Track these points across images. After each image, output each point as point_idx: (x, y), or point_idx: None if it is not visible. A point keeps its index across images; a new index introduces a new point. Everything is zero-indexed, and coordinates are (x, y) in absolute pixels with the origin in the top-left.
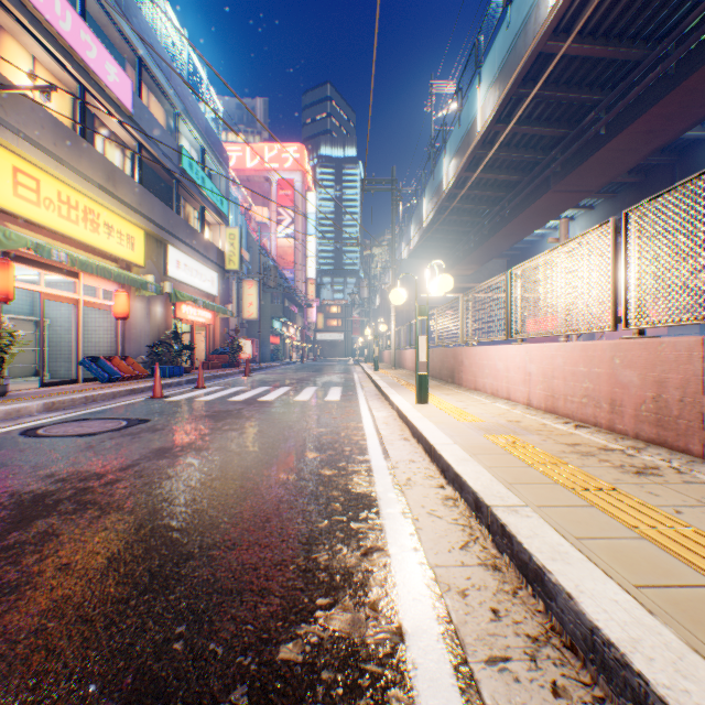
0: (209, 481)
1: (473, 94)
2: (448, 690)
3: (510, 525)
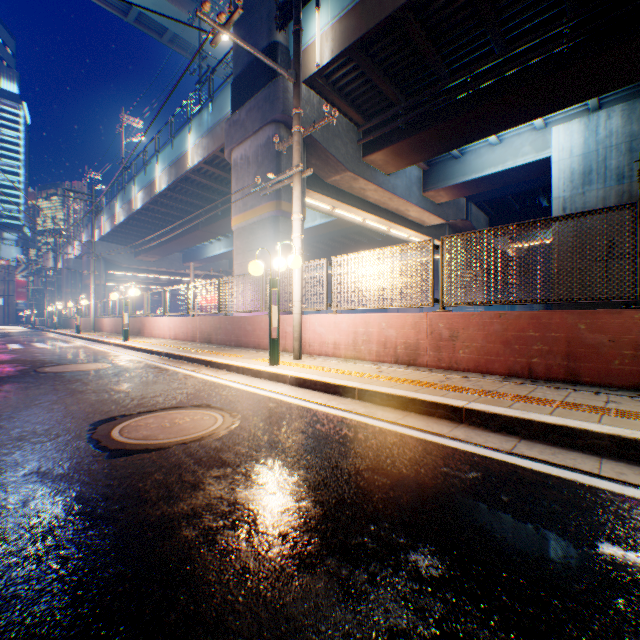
0: (63, 357)
1: (155, 164)
2: (140, 358)
3: (151, 348)
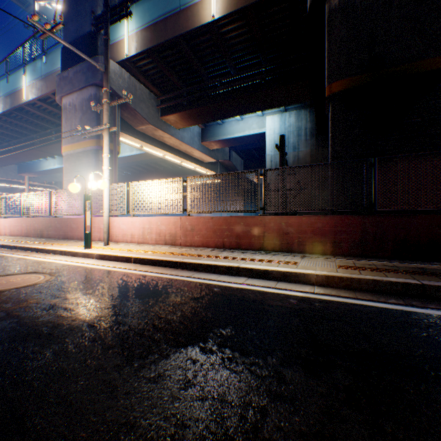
0: None
1: None
2: None
3: None
